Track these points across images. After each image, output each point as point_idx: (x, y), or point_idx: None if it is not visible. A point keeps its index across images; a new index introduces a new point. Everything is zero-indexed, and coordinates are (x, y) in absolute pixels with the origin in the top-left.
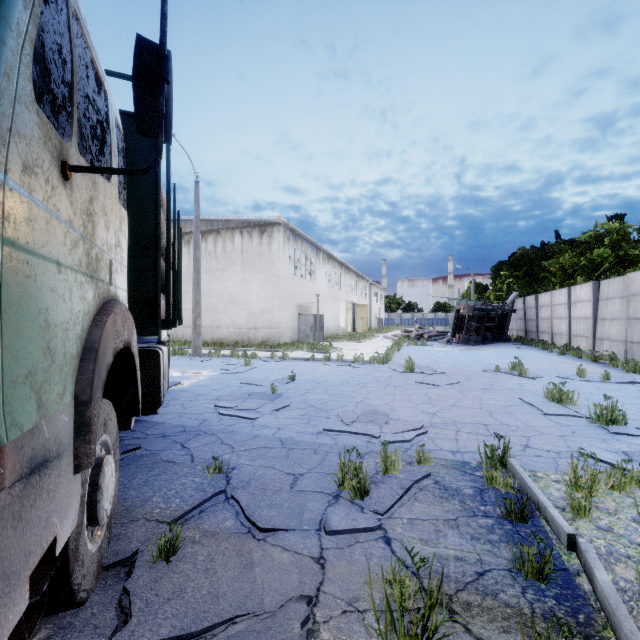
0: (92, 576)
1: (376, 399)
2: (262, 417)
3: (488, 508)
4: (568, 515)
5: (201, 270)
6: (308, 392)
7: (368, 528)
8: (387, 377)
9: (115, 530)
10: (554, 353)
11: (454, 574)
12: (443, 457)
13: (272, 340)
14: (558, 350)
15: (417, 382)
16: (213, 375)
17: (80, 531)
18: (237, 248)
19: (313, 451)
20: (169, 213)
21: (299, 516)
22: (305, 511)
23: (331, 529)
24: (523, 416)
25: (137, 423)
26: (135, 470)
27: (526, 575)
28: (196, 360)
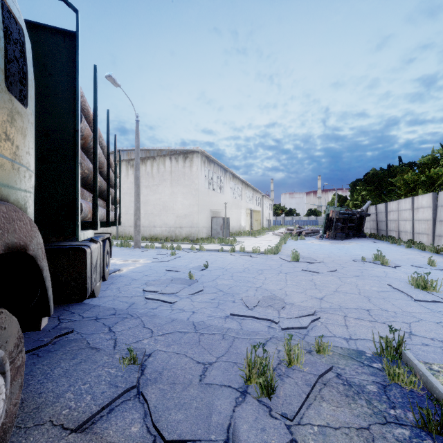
0: None
1: (272, 284)
2: (180, 301)
3: (398, 412)
4: None
5: (142, 186)
6: (218, 278)
7: None
8: (279, 265)
9: (16, 438)
10: (402, 246)
11: None
12: (338, 345)
13: (192, 236)
14: (406, 244)
15: (303, 270)
16: (146, 263)
17: None
18: (167, 170)
19: (221, 336)
20: (96, 128)
21: (206, 420)
22: (213, 413)
23: None
24: (397, 302)
25: (78, 306)
26: (60, 357)
27: None
28: (136, 251)
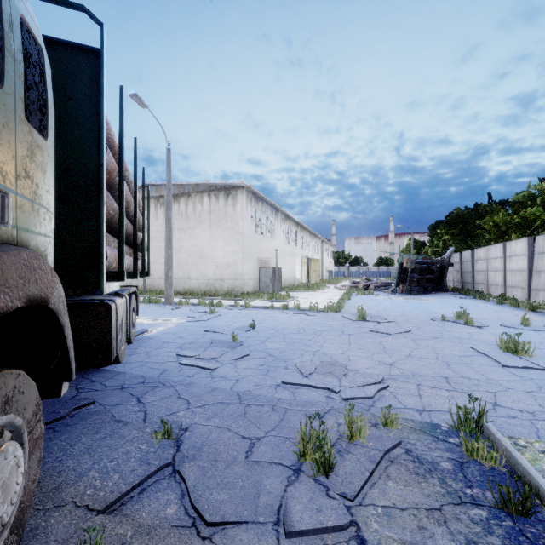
0: None
1: (332, 348)
2: (221, 367)
3: (475, 492)
4: None
5: (174, 228)
6: (267, 340)
7: (337, 527)
8: (341, 325)
9: (34, 521)
10: (491, 302)
11: None
12: (409, 417)
13: (236, 290)
14: (496, 300)
15: (370, 330)
16: (180, 322)
17: None
18: (205, 209)
19: (271, 408)
20: (122, 161)
21: (254, 501)
22: (261, 492)
23: (292, 529)
24: (481, 368)
25: (99, 373)
26: (81, 431)
27: None
28: (167, 308)
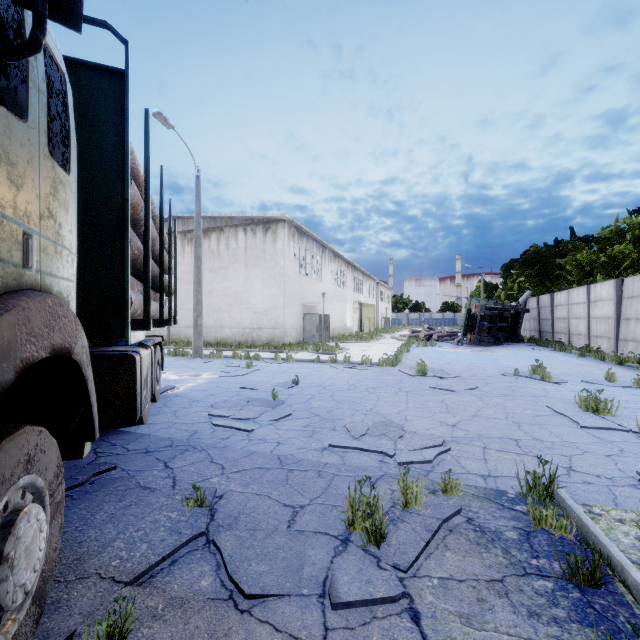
0: None
1: (387, 407)
2: (260, 428)
3: (542, 562)
4: None
5: (204, 269)
6: (312, 398)
7: (388, 598)
8: (398, 381)
9: (56, 593)
10: (573, 355)
11: None
12: (472, 483)
13: (276, 340)
14: (578, 352)
15: (431, 387)
16: (212, 378)
17: None
18: (240, 246)
19: (317, 474)
20: (148, 194)
21: (297, 572)
22: (305, 564)
23: (339, 600)
24: (557, 429)
25: (120, 435)
26: (102, 499)
27: None
28: (197, 361)
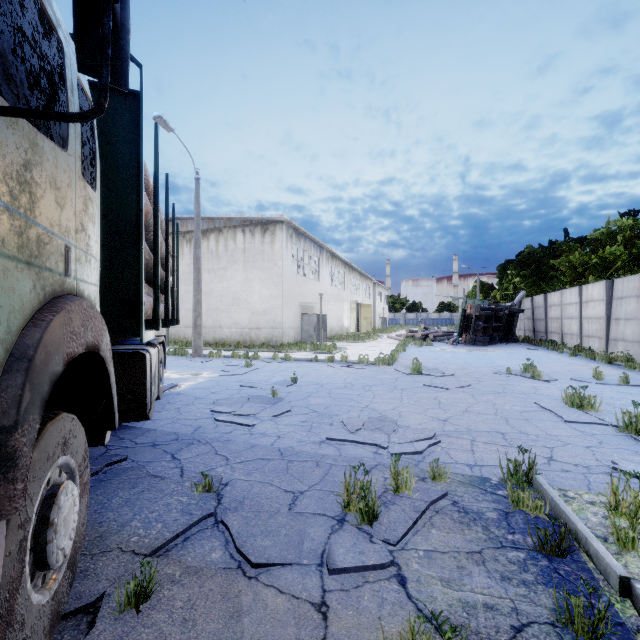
0: (41, 634)
1: (382, 404)
2: (261, 423)
3: (517, 537)
4: (612, 547)
5: (203, 269)
6: (310, 396)
7: (379, 565)
8: (393, 379)
9: (83, 564)
10: (565, 354)
11: (485, 629)
12: (459, 472)
13: (274, 340)
14: (570, 351)
15: (425, 385)
16: (212, 377)
17: (17, 586)
18: (239, 247)
19: (315, 464)
20: (157, 202)
21: (298, 546)
22: (305, 539)
23: (335, 567)
24: (542, 423)
25: (127, 430)
26: (117, 486)
27: (576, 634)
28: (196, 361)
